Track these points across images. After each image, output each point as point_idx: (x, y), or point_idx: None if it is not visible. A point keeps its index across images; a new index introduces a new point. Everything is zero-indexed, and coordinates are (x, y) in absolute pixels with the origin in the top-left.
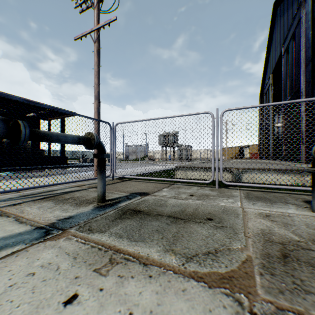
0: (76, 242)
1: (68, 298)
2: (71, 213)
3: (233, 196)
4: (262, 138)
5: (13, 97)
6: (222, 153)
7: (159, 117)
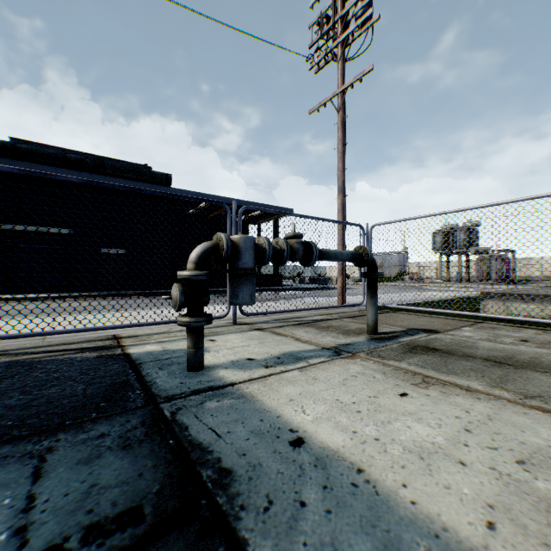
0: (374, 364)
1: (400, 393)
2: (345, 340)
3: None
4: None
5: (268, 211)
6: None
7: (451, 211)
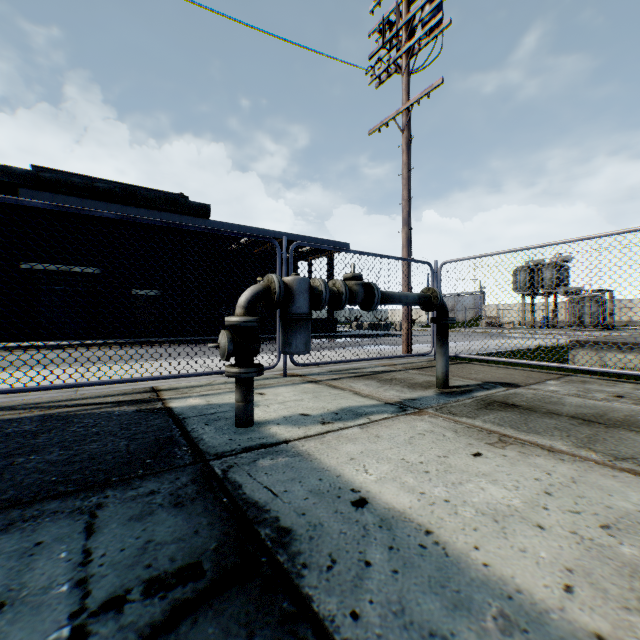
0: (444, 421)
1: (473, 453)
2: (410, 395)
3: None
4: None
5: (323, 247)
6: None
7: (534, 246)
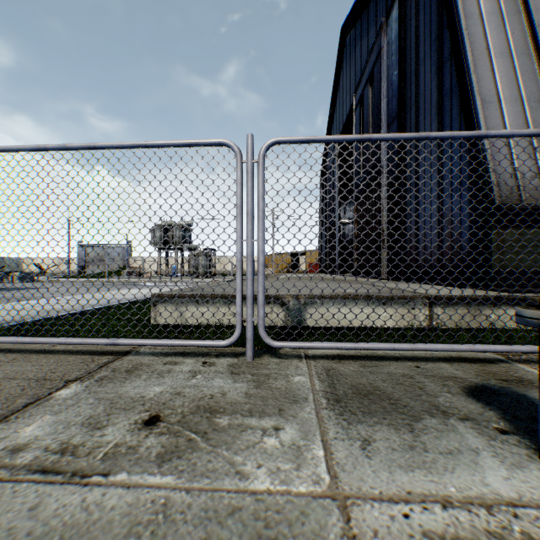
0: None
1: None
2: None
3: (295, 396)
4: (325, 240)
5: None
6: (268, 263)
7: (77, 144)
